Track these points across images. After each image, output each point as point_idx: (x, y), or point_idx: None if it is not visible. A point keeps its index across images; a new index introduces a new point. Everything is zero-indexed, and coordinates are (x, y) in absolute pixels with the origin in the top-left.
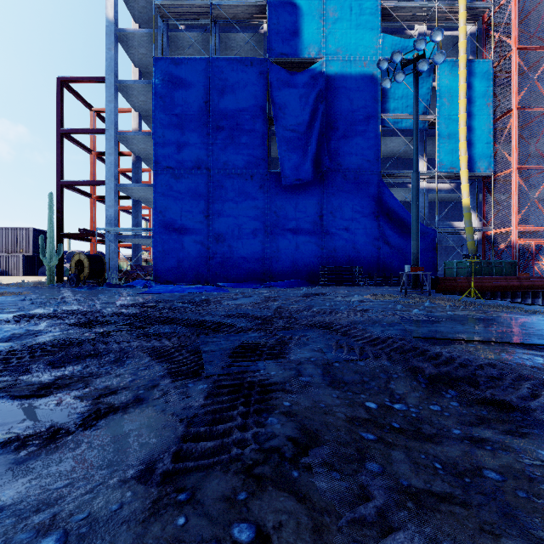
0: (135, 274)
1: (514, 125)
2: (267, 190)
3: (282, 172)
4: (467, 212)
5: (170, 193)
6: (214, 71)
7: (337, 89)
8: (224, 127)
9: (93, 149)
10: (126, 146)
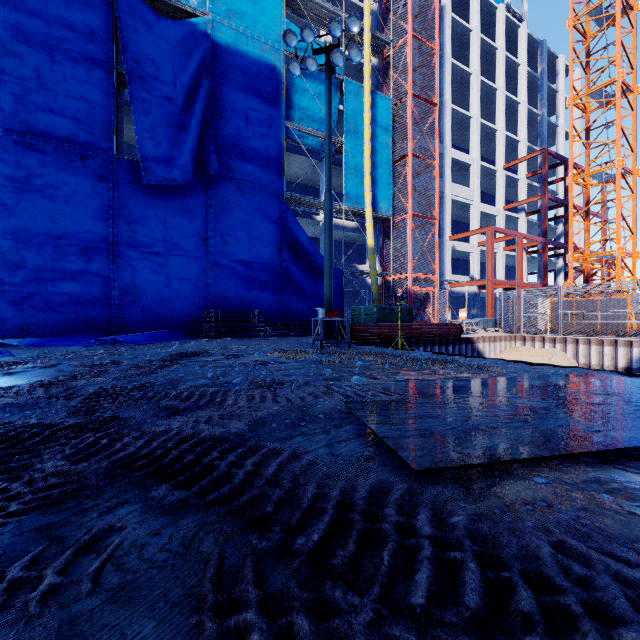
0: None
1: (410, 171)
2: (114, 187)
3: (142, 163)
4: (372, 253)
5: None
6: None
7: (228, 67)
8: (23, 57)
9: None
10: None
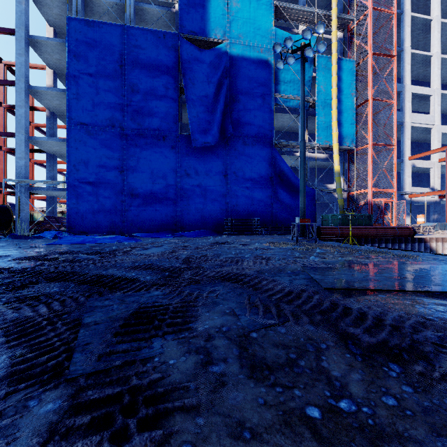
0: (49, 226)
1: (370, 111)
2: (178, 151)
3: (192, 136)
4: (338, 176)
5: (84, 148)
6: (129, 38)
7: (238, 68)
8: (139, 91)
9: (2, 101)
10: (39, 101)
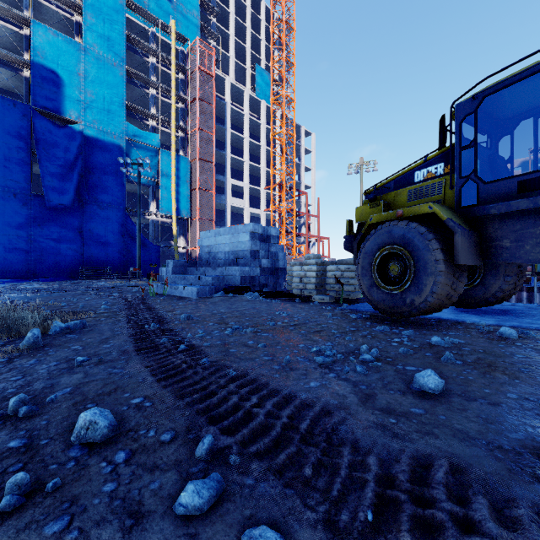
0: None
1: (198, 196)
2: (31, 208)
3: (47, 197)
4: (175, 238)
5: None
6: None
7: (93, 147)
8: None
9: None
10: None
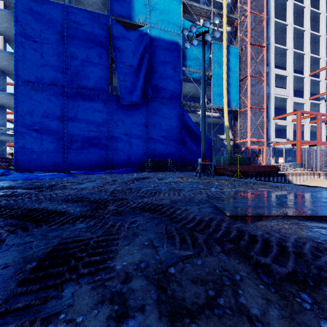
0: None
1: (249, 84)
2: (109, 106)
3: (120, 95)
4: (227, 129)
5: (30, 101)
6: (69, 15)
7: (156, 46)
8: (77, 58)
9: None
10: None
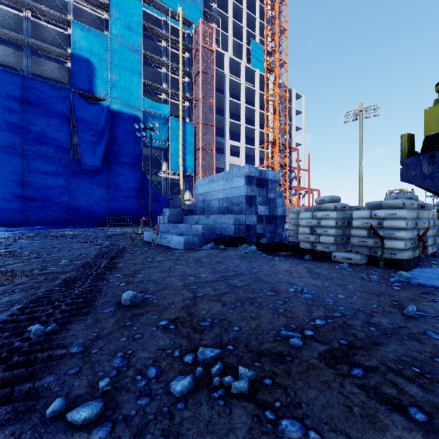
0: None
1: (200, 156)
2: (71, 169)
3: (82, 161)
4: (182, 192)
5: None
6: (29, 86)
7: (117, 119)
8: (38, 125)
9: None
10: None
